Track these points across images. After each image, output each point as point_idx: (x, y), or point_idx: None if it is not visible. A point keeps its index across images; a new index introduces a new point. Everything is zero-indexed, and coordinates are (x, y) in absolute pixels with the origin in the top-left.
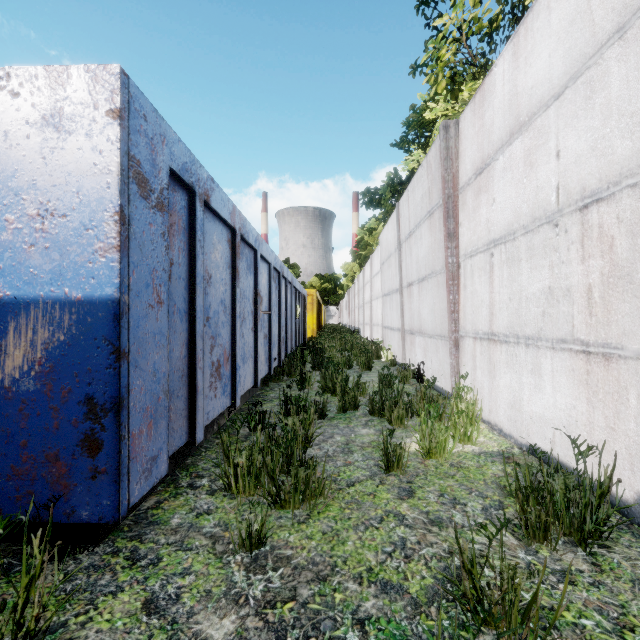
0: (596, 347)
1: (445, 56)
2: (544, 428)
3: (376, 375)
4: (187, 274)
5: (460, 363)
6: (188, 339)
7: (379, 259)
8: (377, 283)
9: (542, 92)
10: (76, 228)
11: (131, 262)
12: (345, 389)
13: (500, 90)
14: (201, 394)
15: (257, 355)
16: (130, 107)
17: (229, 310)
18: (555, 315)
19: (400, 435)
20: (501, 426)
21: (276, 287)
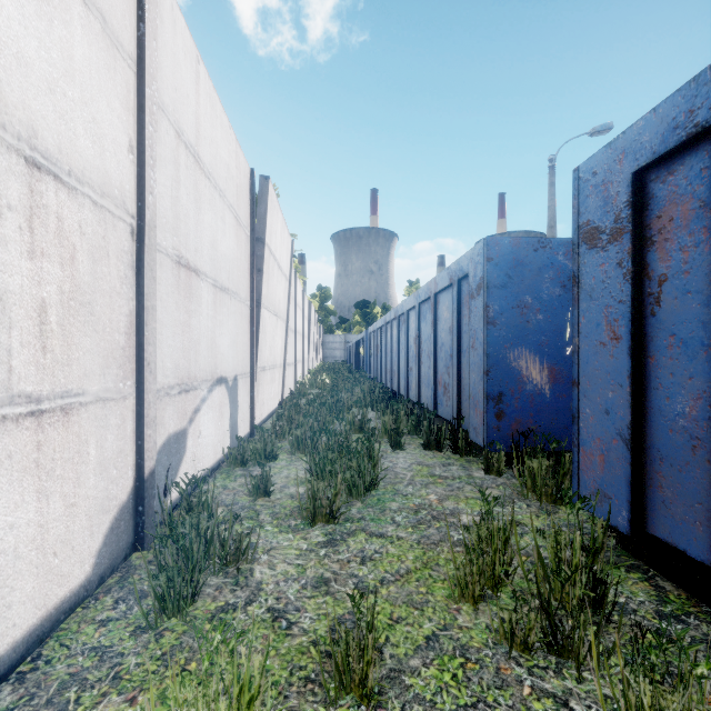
0: (54, 400)
1: None
2: None
3: None
4: None
5: None
6: None
7: None
8: None
9: None
10: None
11: (581, 311)
12: None
13: None
14: None
15: None
16: (580, 188)
17: None
18: None
19: None
20: None
21: None
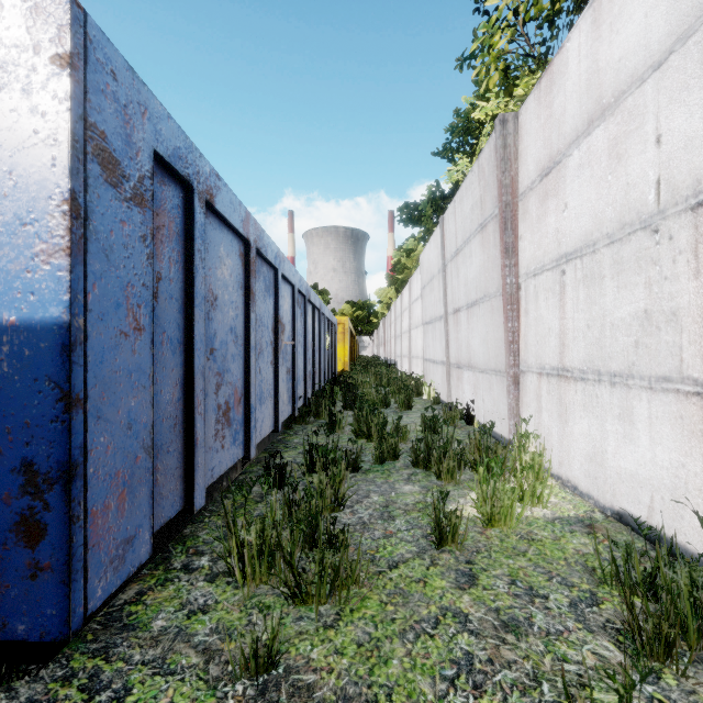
0: None
1: (498, 44)
2: (637, 489)
3: (417, 416)
4: (182, 293)
5: (520, 403)
6: (184, 377)
7: (419, 283)
8: (417, 310)
9: (635, 63)
10: (8, 223)
11: (90, 272)
12: (383, 435)
13: (574, 69)
14: (201, 447)
15: (278, 394)
16: (88, 55)
17: (241, 340)
18: (654, 346)
19: (451, 494)
20: (576, 483)
21: (301, 313)
